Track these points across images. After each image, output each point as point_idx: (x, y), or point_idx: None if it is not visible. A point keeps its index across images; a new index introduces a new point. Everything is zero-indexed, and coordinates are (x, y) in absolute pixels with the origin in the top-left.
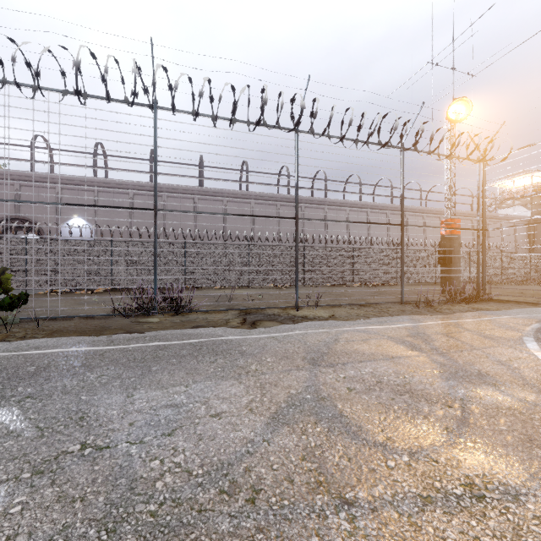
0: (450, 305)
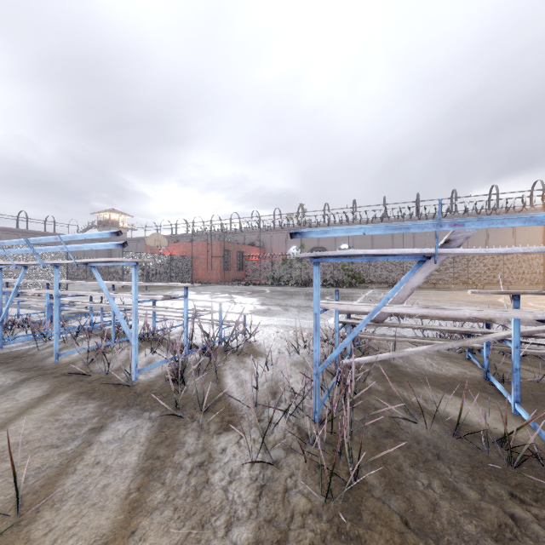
0: None
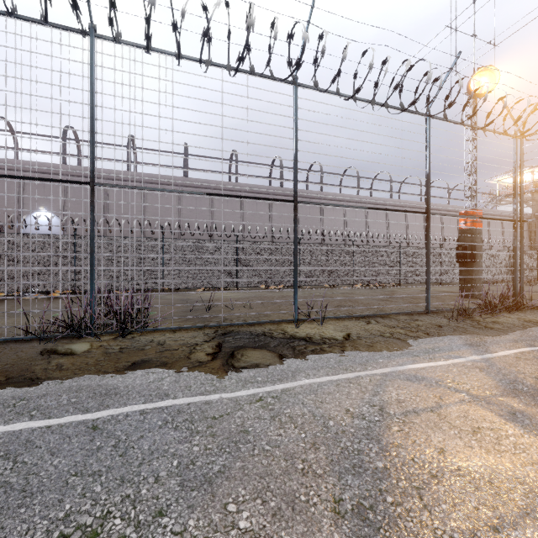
0: (491, 315)
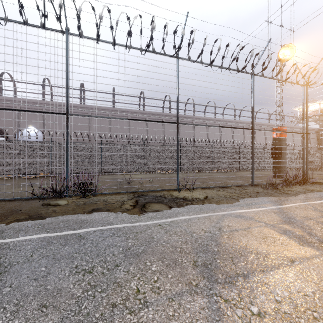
0: (288, 187)
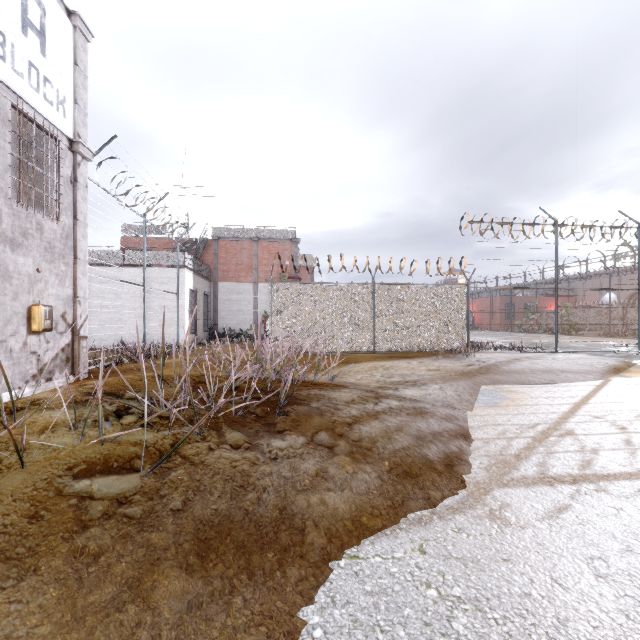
0: None
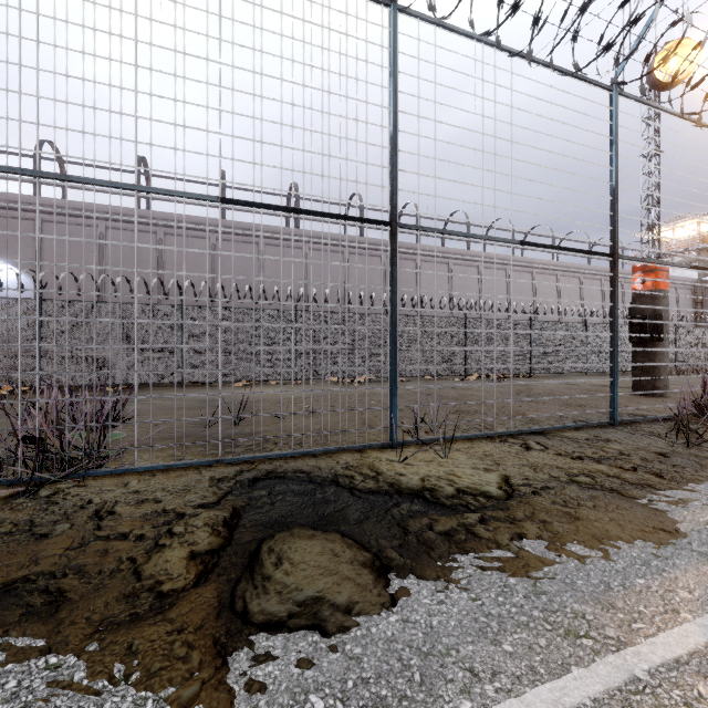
0: None
